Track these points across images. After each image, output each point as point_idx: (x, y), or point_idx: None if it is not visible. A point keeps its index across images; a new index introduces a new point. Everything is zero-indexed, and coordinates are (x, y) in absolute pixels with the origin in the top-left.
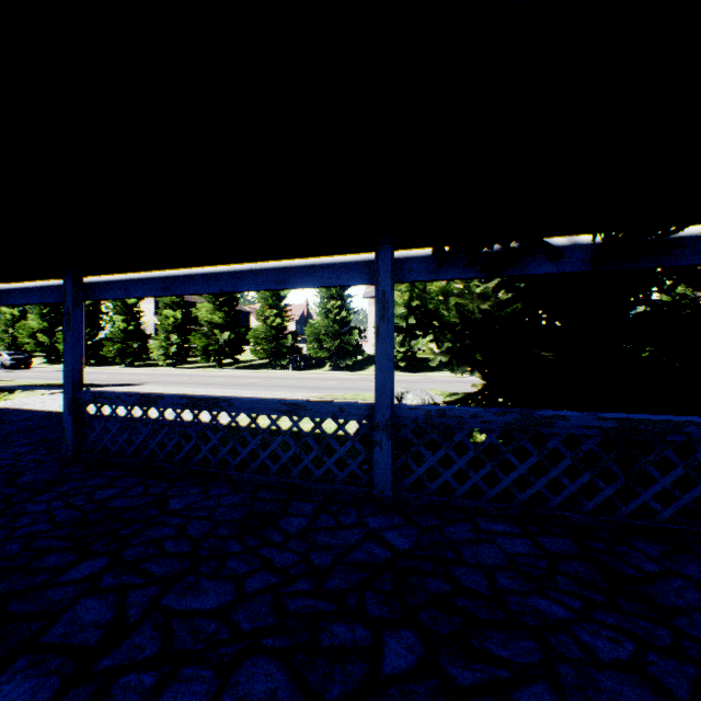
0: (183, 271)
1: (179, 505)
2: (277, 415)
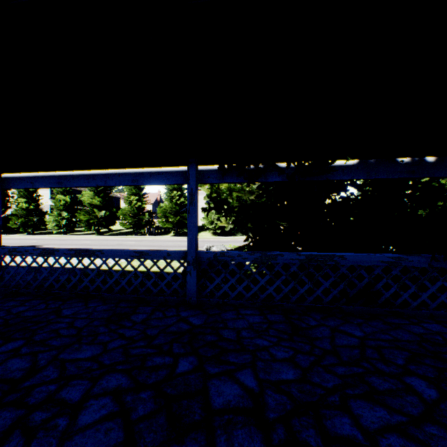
0: (71, 172)
1: (69, 312)
2: (131, 259)
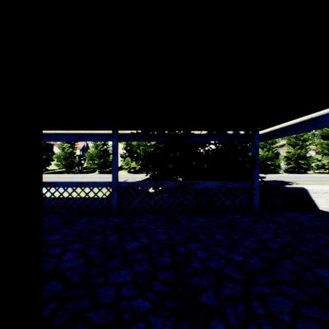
0: None
1: None
2: (76, 187)
